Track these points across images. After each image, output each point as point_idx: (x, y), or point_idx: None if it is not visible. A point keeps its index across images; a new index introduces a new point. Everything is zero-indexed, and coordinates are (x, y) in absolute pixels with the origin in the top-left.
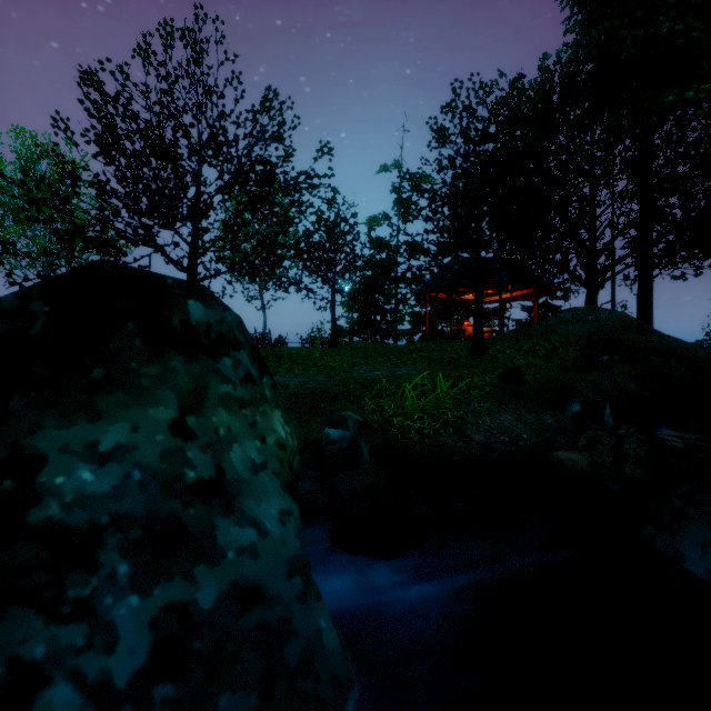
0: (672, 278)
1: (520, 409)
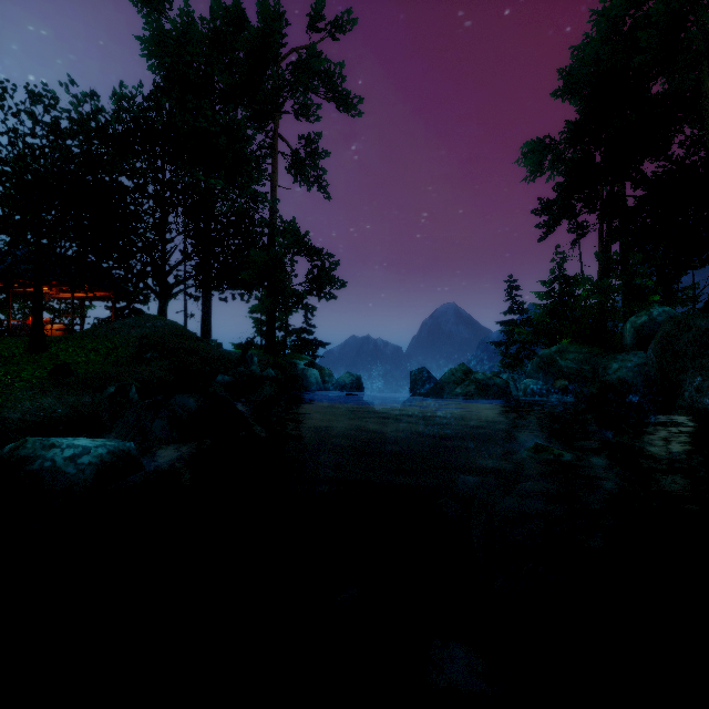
0: (221, 299)
1: (63, 394)
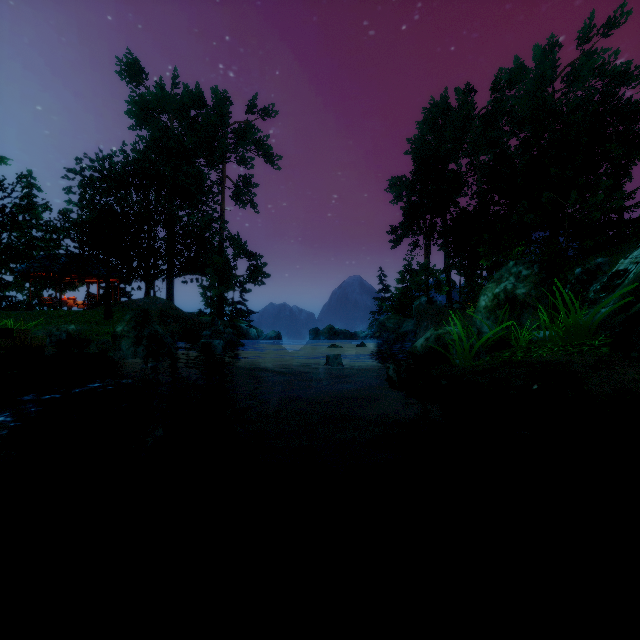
0: (183, 282)
1: None
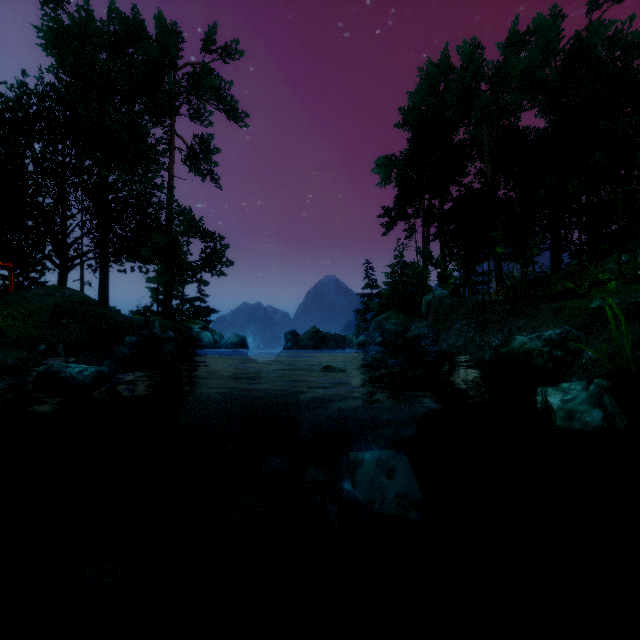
0: (119, 271)
1: (6, 350)
